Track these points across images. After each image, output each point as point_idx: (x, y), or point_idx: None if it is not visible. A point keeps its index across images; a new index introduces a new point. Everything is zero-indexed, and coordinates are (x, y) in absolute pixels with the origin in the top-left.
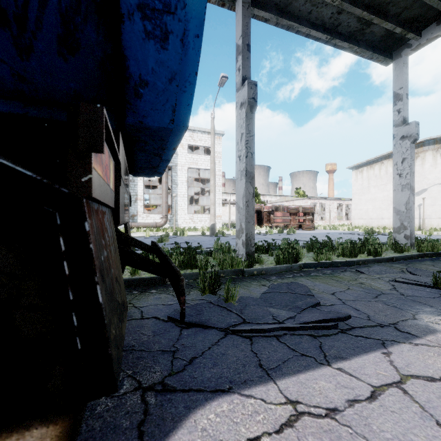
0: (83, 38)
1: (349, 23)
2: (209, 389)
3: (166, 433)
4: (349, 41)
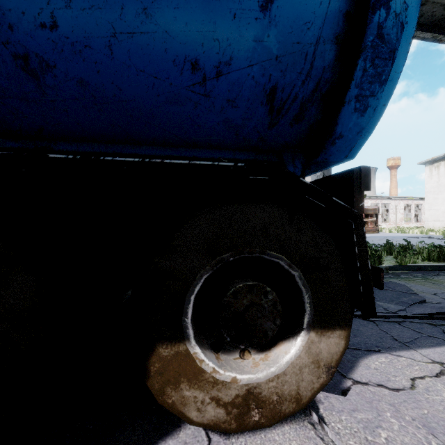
0: (307, 114)
1: (433, 13)
2: (362, 349)
3: (349, 367)
4: (433, 31)
